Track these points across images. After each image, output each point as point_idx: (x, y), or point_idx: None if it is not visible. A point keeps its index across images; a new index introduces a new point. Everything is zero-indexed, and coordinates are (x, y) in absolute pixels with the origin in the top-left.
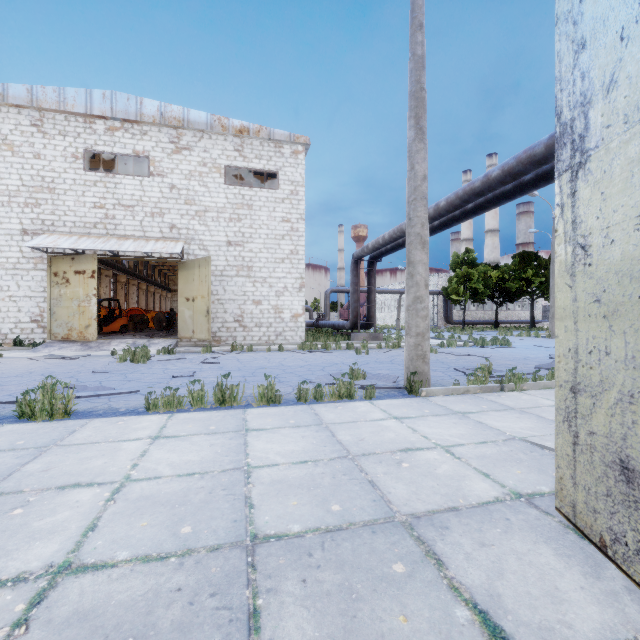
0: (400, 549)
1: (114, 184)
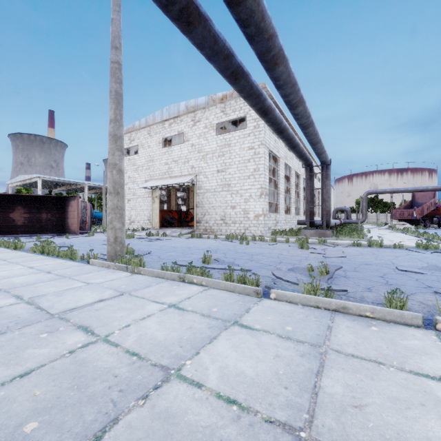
0: None
1: (171, 151)
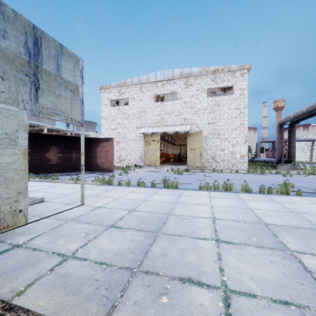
0: None
1: (164, 105)
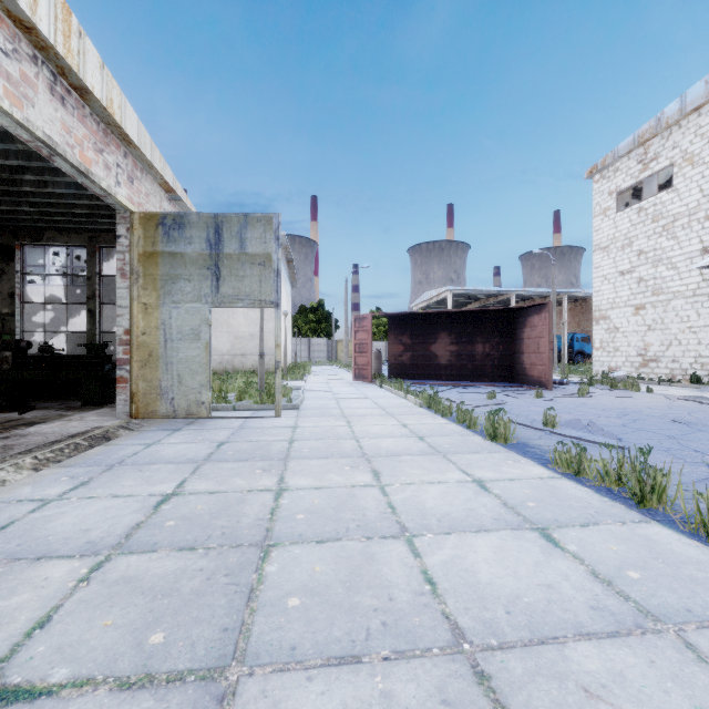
0: (179, 648)
1: None
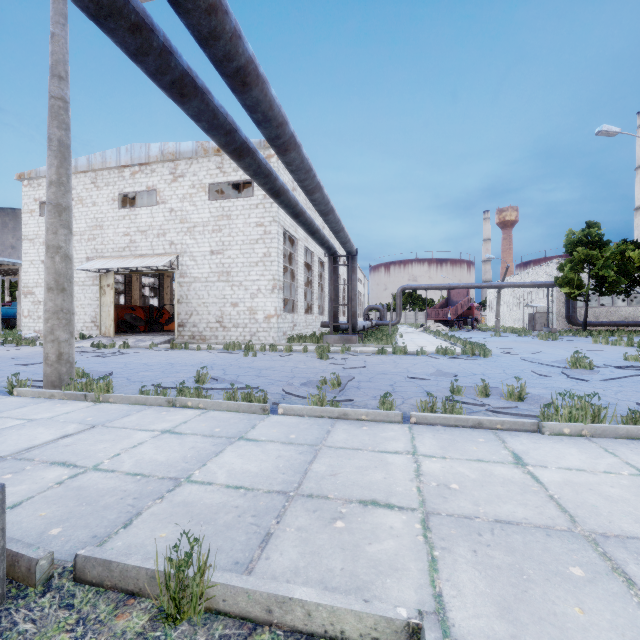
0: None
1: (135, 216)
